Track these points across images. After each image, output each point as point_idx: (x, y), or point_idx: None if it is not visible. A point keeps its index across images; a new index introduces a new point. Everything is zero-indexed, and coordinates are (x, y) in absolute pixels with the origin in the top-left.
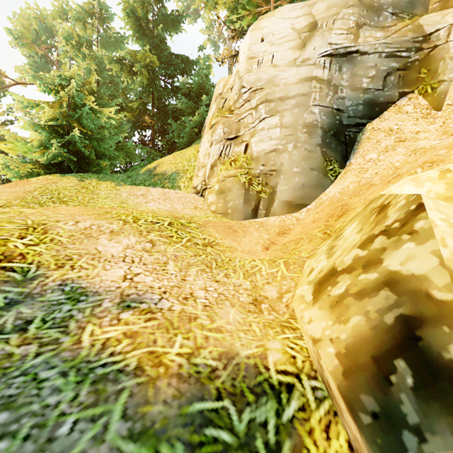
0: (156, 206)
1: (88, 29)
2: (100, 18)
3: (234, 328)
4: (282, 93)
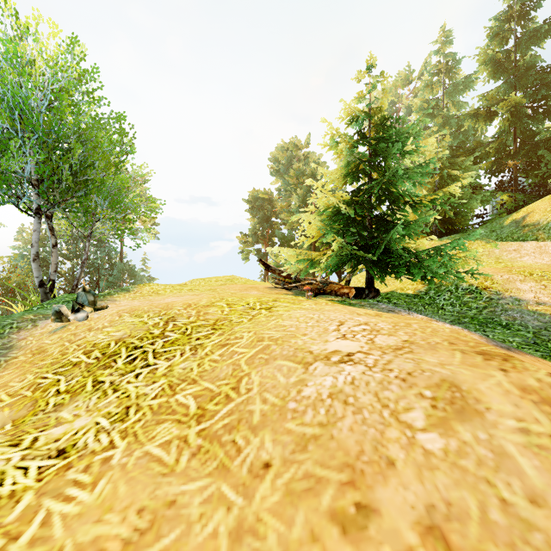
0: (531, 260)
1: (434, 89)
2: (446, 70)
3: None
4: None
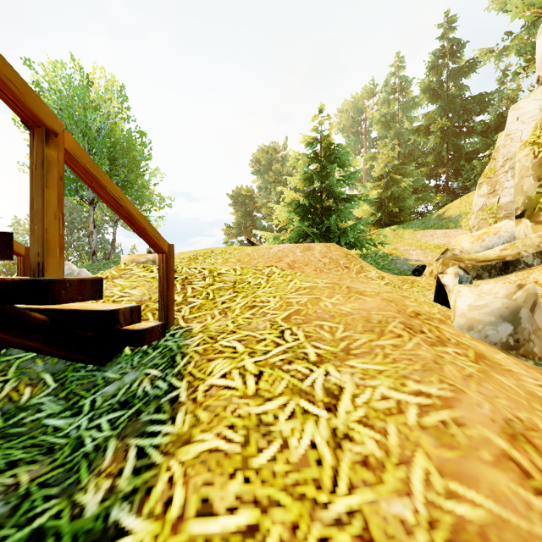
0: (437, 241)
1: (390, 105)
2: (400, 90)
3: None
4: None
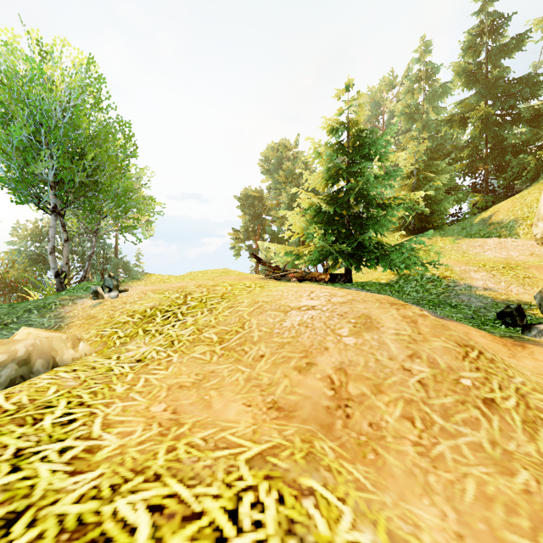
0: (492, 254)
1: (415, 94)
2: (426, 78)
3: (525, 298)
4: None
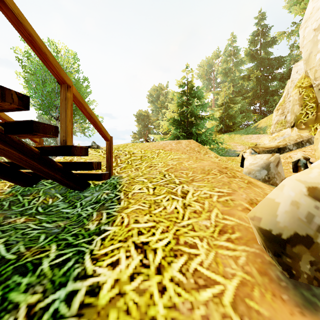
0: (253, 141)
1: (228, 63)
2: (234, 54)
3: None
4: None
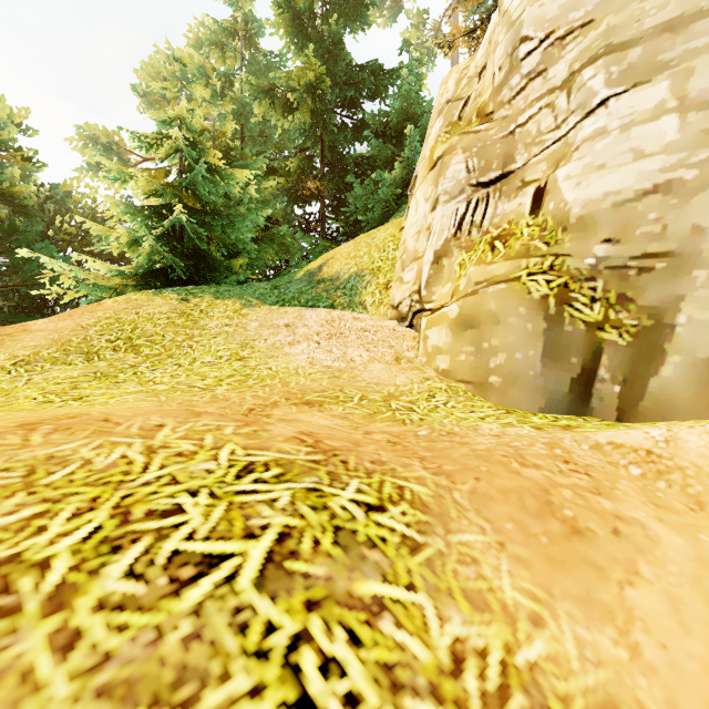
0: (308, 353)
1: (228, 57)
2: (246, 37)
3: None
4: (674, 8)
